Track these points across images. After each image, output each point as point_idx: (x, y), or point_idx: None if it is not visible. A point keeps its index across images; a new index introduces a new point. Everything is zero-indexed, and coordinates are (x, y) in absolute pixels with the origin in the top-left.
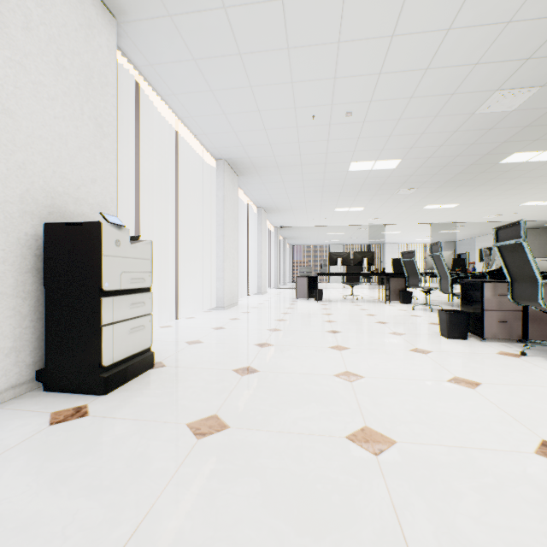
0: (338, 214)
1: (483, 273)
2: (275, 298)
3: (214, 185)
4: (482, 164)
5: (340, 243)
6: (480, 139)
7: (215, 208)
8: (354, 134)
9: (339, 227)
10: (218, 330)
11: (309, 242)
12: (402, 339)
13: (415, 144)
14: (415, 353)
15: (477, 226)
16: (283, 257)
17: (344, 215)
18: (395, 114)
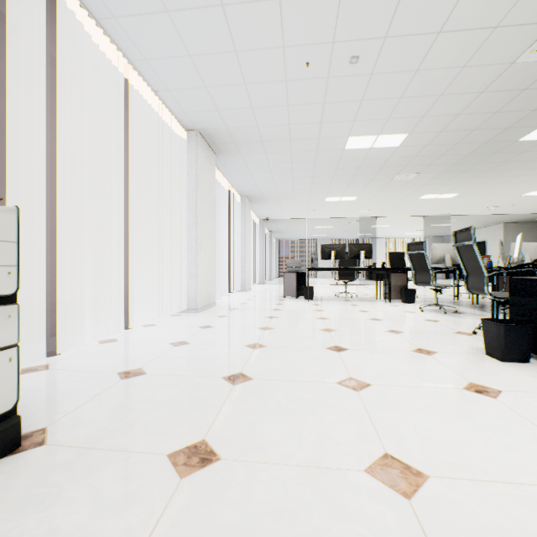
0: (328, 204)
1: (532, 269)
2: (260, 296)
3: (185, 161)
4: (499, 142)
5: (328, 237)
6: (508, 105)
7: (186, 189)
8: (357, 94)
9: (328, 220)
10: (177, 347)
11: (296, 236)
12: (439, 363)
13: (429, 112)
14: (478, 396)
15: (470, 220)
16: (269, 252)
17: (335, 206)
18: (413, 61)
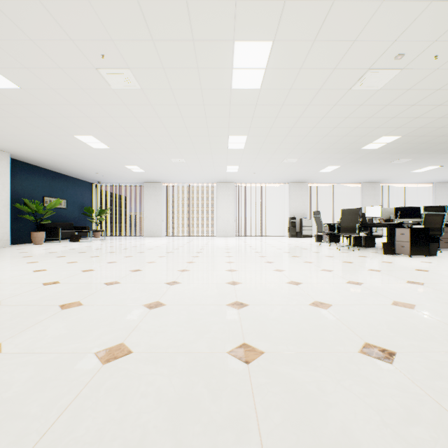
0: None
1: None
2: None
3: (431, 192)
4: None
5: None
6: None
7: (431, 200)
8: None
9: None
10: None
11: None
12: None
13: None
14: None
15: None
16: None
17: None
18: None
